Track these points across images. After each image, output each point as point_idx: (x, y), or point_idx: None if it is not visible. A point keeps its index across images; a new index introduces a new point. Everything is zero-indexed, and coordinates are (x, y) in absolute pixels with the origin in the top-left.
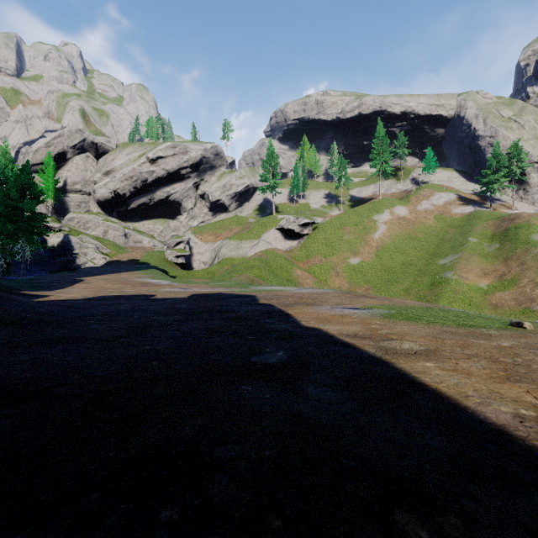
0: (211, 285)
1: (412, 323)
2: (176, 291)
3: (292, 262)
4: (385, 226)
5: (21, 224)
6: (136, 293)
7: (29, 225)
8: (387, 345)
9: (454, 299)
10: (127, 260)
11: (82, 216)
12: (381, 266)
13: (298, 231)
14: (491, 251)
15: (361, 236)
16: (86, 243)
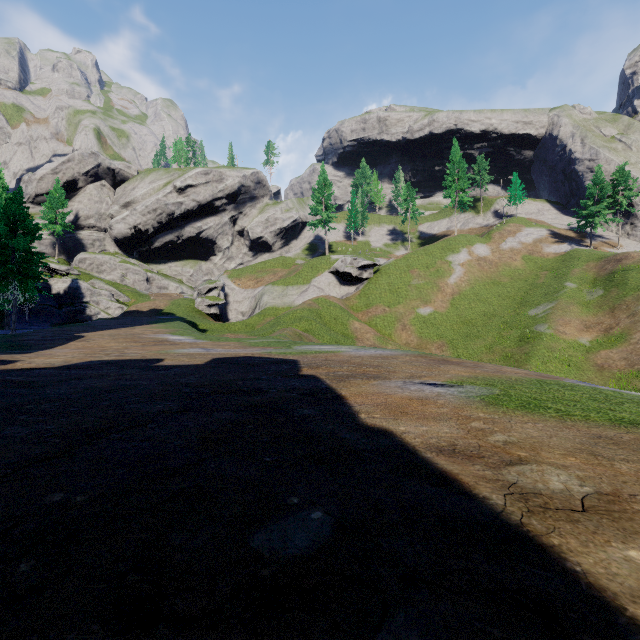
0: (244, 343)
1: (535, 416)
2: (195, 353)
3: (348, 313)
4: (462, 269)
5: (11, 265)
6: (139, 357)
7: (21, 267)
8: (519, 478)
9: (549, 359)
10: (148, 310)
11: (96, 257)
12: (457, 318)
13: (357, 275)
14: (593, 299)
15: (432, 281)
16: (98, 289)
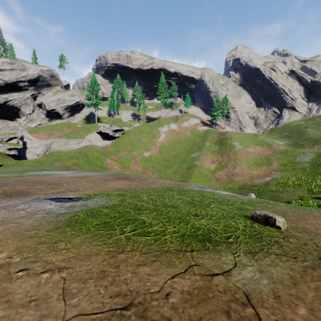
0: None
1: (91, 244)
2: None
3: (105, 154)
4: (165, 134)
5: None
6: None
7: None
8: None
9: (199, 176)
10: None
11: None
12: (162, 158)
13: (112, 134)
14: (215, 150)
15: (151, 139)
16: None
